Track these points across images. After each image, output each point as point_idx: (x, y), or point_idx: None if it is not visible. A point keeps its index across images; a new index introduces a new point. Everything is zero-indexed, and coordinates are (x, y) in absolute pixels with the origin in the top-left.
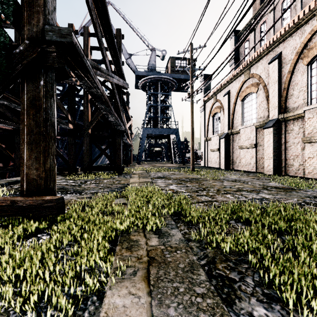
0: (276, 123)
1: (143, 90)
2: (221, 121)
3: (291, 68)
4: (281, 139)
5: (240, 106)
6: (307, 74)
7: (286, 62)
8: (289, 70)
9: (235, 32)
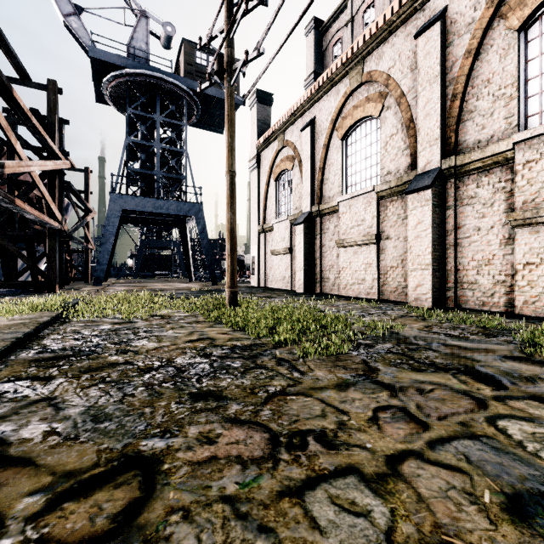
0: (438, 180)
1: (119, 108)
2: (294, 188)
3: (474, 42)
4: (446, 220)
5: (339, 152)
6: (519, 52)
7: (460, 29)
8: (469, 47)
9: (316, 22)
